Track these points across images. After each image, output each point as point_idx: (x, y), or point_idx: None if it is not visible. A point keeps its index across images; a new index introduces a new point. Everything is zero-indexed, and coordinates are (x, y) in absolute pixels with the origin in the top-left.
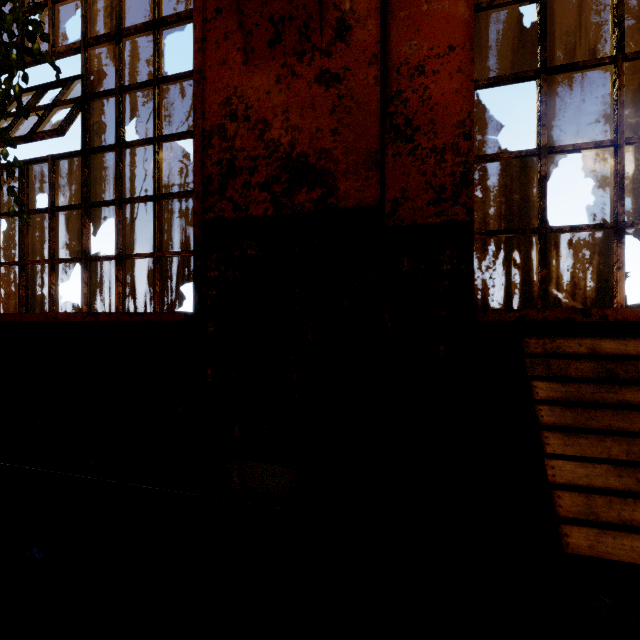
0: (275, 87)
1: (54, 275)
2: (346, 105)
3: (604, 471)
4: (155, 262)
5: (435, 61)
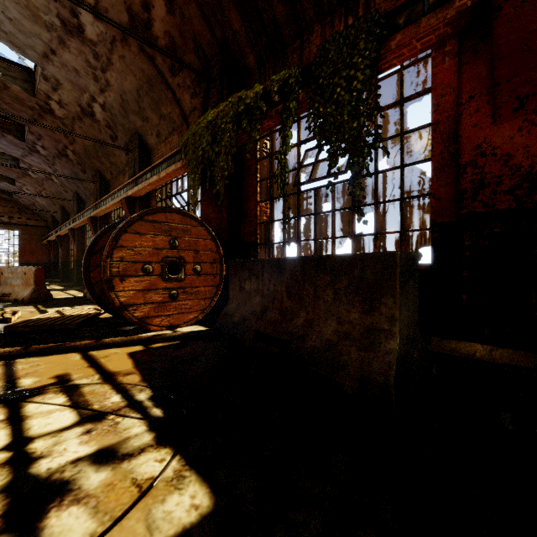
0: (517, 134)
1: (333, 245)
2: None
3: None
4: (402, 236)
5: None
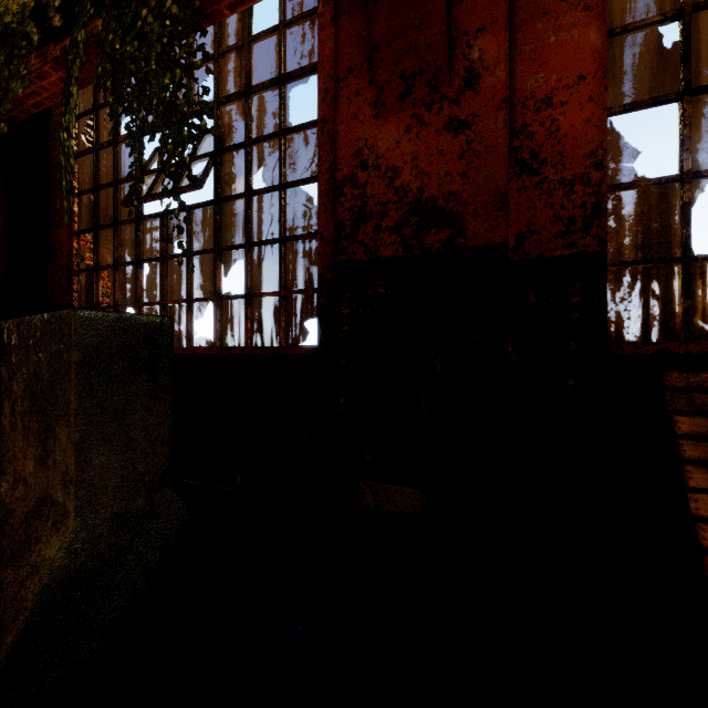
0: (404, 137)
1: (190, 313)
2: (475, 150)
3: None
4: (281, 300)
5: (563, 92)
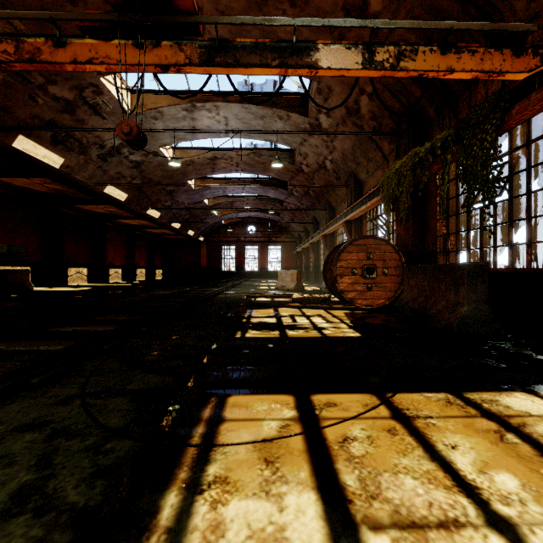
0: None
1: (495, 252)
2: None
3: None
4: None
5: None
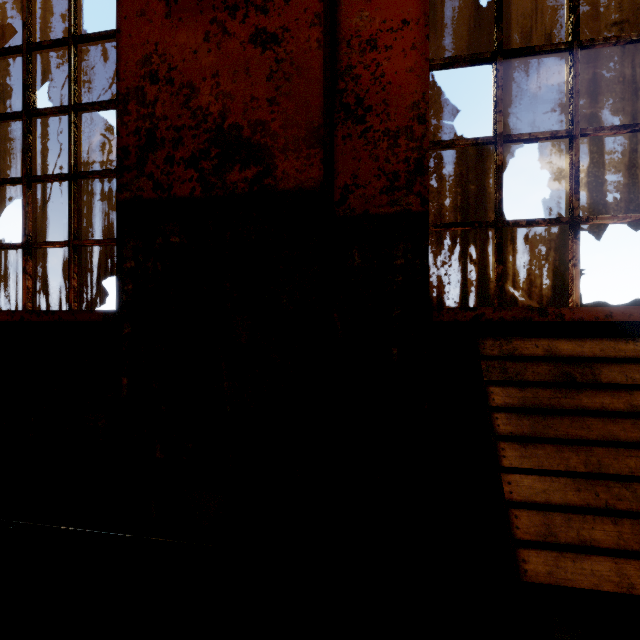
0: (203, 46)
1: None
2: (285, 71)
3: (562, 485)
4: (71, 252)
5: (388, 36)
